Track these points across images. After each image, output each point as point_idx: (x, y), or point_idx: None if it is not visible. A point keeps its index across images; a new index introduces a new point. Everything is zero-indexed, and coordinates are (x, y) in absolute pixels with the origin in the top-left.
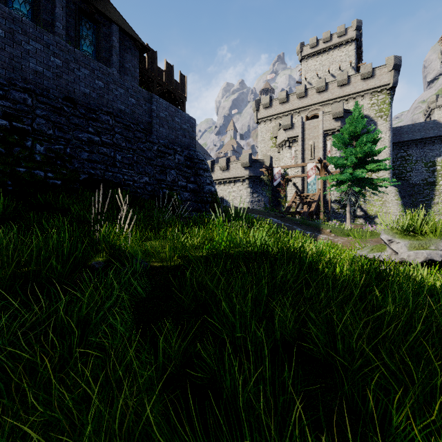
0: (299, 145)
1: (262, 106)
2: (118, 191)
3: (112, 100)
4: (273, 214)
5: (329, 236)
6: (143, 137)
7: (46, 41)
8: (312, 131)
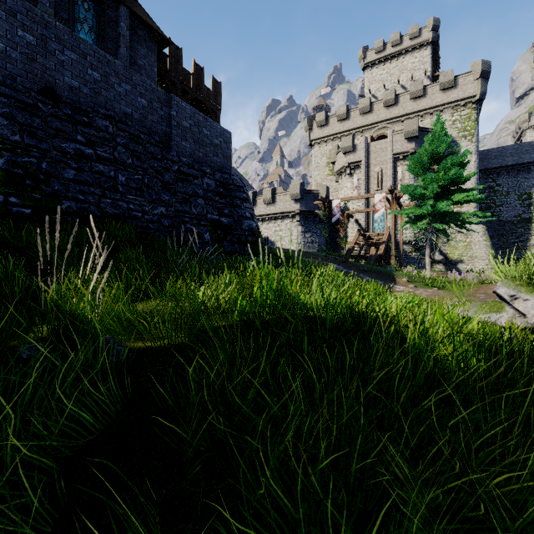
0: (362, 172)
1: (316, 123)
2: (118, 225)
3: (114, 99)
4: (333, 258)
5: (407, 287)
6: (158, 153)
7: (11, 6)
8: (379, 155)
